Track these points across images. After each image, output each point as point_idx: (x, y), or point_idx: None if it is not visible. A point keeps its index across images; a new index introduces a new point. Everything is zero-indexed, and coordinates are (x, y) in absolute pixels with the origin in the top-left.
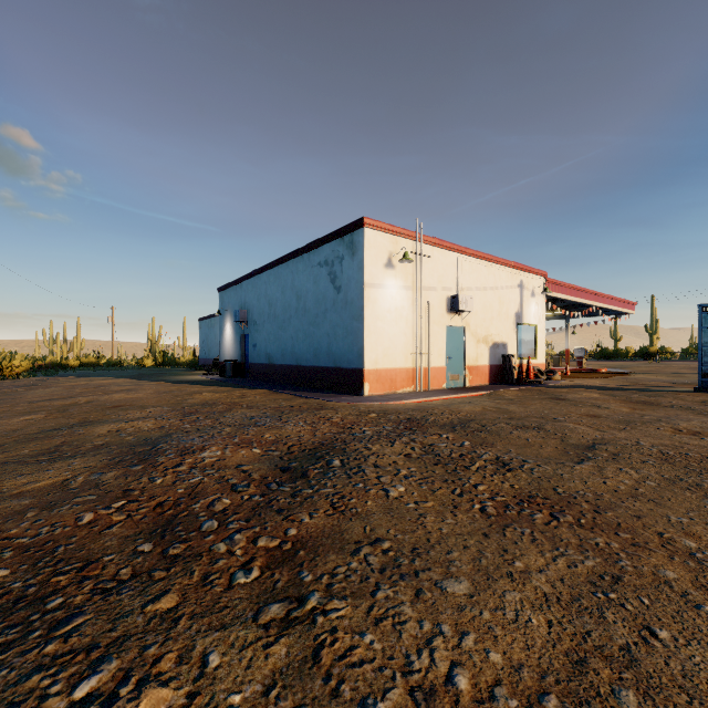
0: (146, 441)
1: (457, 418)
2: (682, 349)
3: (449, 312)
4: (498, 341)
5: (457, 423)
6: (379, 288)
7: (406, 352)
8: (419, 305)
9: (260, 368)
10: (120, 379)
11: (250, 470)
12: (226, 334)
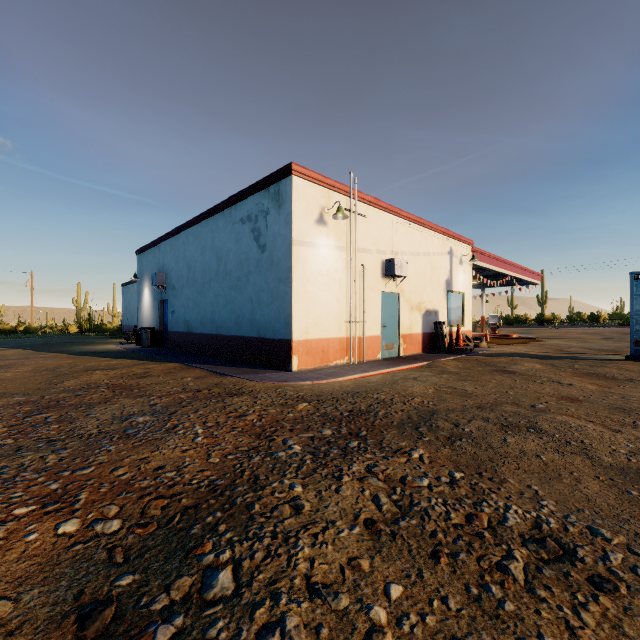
0: None
1: (413, 409)
2: (567, 316)
3: (384, 277)
4: (430, 308)
5: (417, 418)
6: (310, 246)
7: (339, 320)
8: (353, 268)
9: (178, 337)
10: (10, 351)
11: None
12: (144, 300)
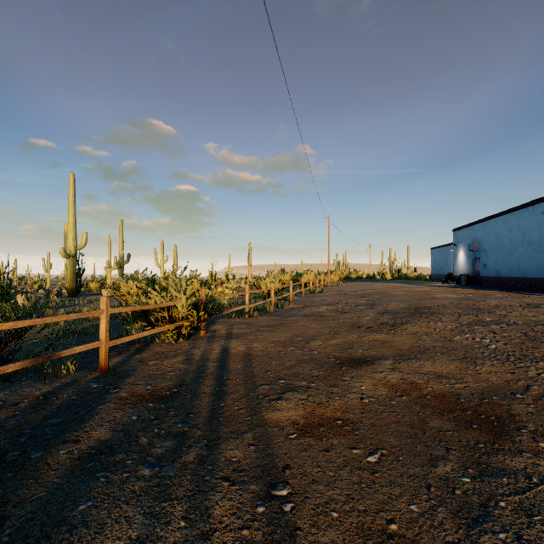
0: (462, 298)
1: None
2: None
3: None
4: None
5: None
6: None
7: None
8: None
9: (489, 280)
10: (399, 284)
11: (513, 304)
12: (459, 258)
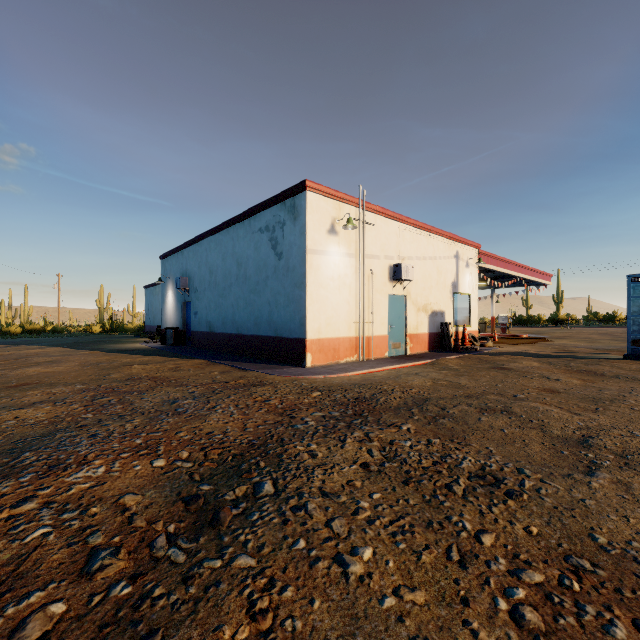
0: (14, 446)
1: (410, 397)
2: (583, 316)
3: (391, 281)
4: (436, 309)
5: (412, 404)
6: (322, 254)
7: (349, 321)
8: (362, 273)
9: (201, 337)
10: (51, 349)
11: (135, 508)
12: (168, 302)
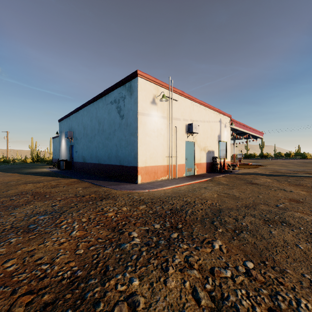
0: None
1: (208, 208)
2: (274, 154)
3: (187, 133)
4: (210, 149)
5: (211, 215)
6: (147, 116)
7: (163, 155)
8: (171, 128)
9: (79, 165)
10: None
11: None
12: (62, 145)
